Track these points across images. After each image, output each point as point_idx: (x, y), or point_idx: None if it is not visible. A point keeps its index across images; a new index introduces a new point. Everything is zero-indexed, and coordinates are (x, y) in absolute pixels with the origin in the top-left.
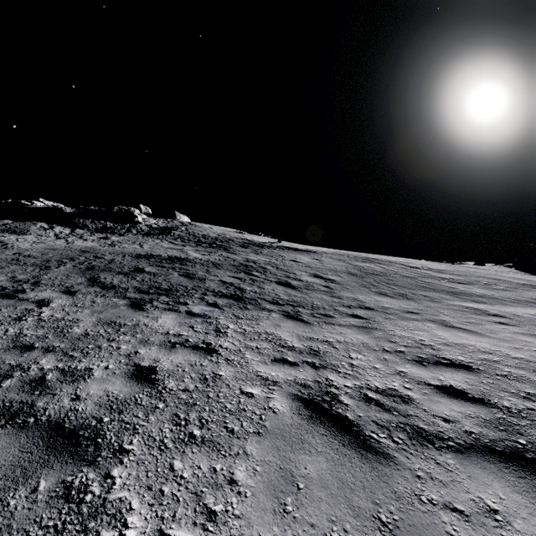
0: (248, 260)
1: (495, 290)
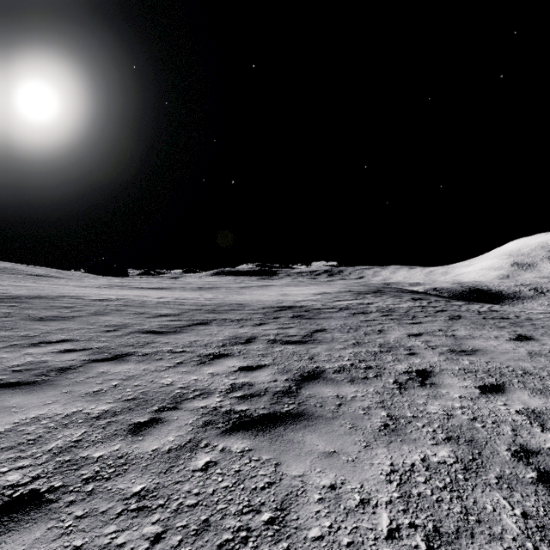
0: (1, 266)
1: (98, 278)
